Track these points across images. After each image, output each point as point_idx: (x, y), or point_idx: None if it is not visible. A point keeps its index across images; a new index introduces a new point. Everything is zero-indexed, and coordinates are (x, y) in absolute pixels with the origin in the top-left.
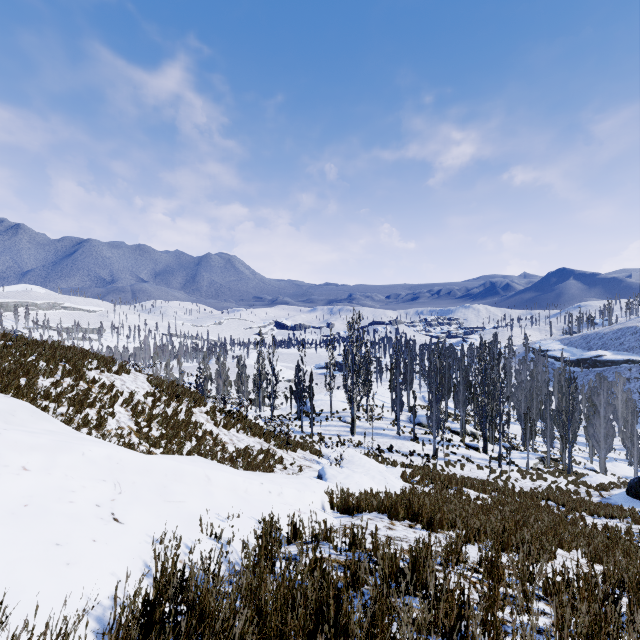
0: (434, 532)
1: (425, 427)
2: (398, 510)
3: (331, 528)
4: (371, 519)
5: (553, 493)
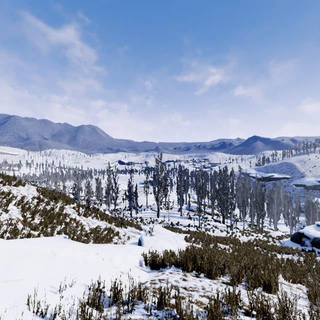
0: (212, 279)
1: (194, 212)
2: (188, 265)
3: (144, 290)
4: (171, 273)
5: (258, 242)
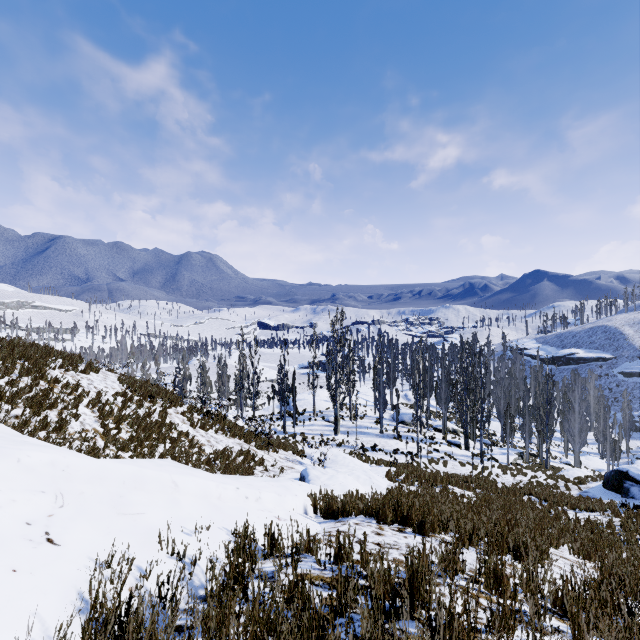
0: (426, 536)
1: (408, 425)
2: (386, 513)
3: (314, 538)
4: (358, 524)
5: (534, 488)
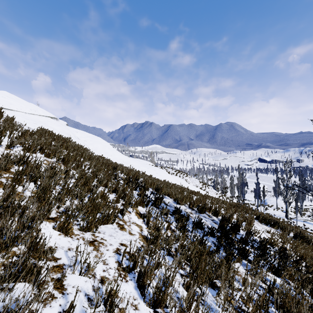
0: None
1: None
2: None
3: None
4: None
5: None
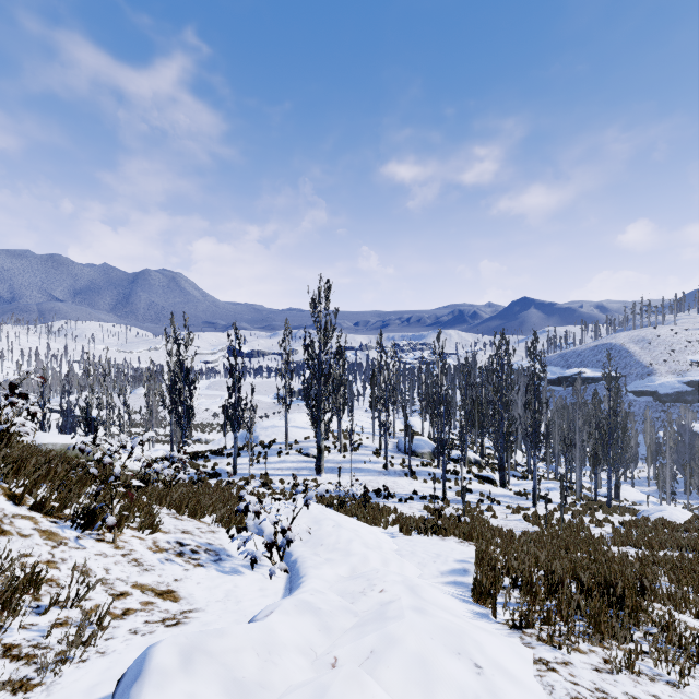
0: None
1: (419, 456)
2: None
3: None
4: None
5: None
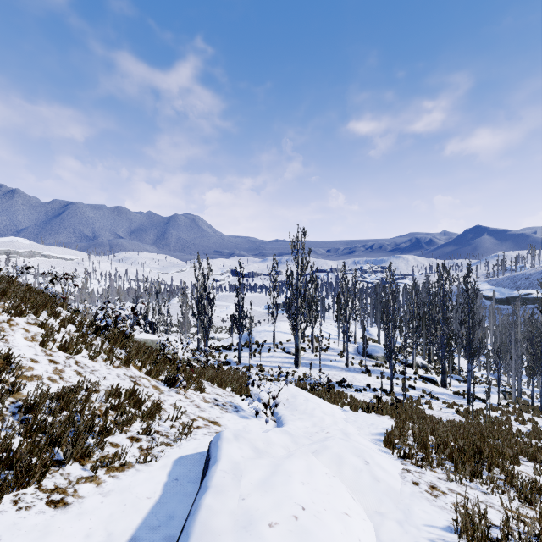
0: None
1: (374, 359)
2: None
3: None
4: None
5: None
